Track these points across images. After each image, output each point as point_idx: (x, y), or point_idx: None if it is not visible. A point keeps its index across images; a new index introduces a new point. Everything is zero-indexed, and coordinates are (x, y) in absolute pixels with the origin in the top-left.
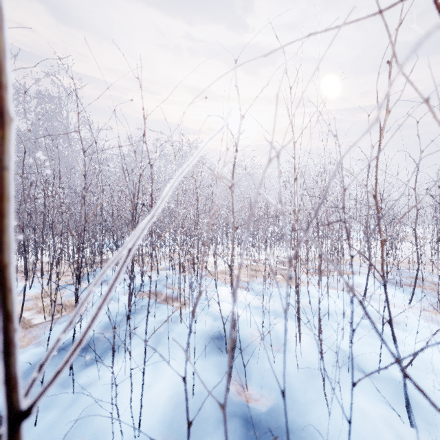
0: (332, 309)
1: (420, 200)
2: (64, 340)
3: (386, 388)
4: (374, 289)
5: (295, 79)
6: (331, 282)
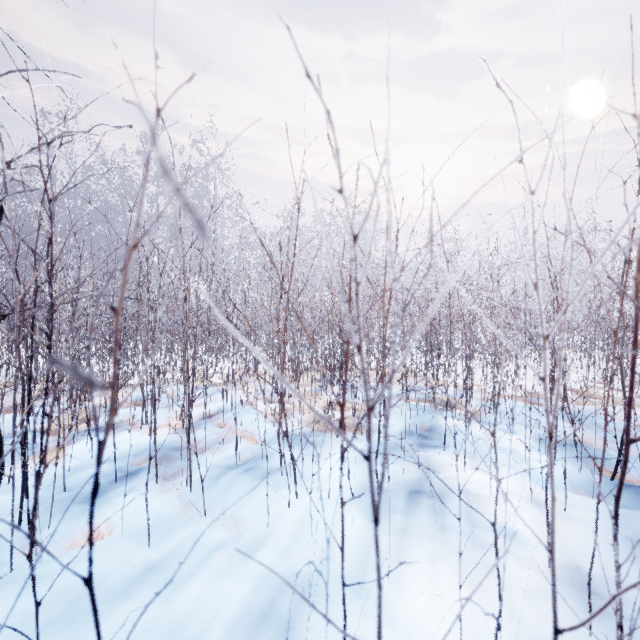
0: None
1: None
2: (396, 429)
3: None
4: None
5: None
6: None
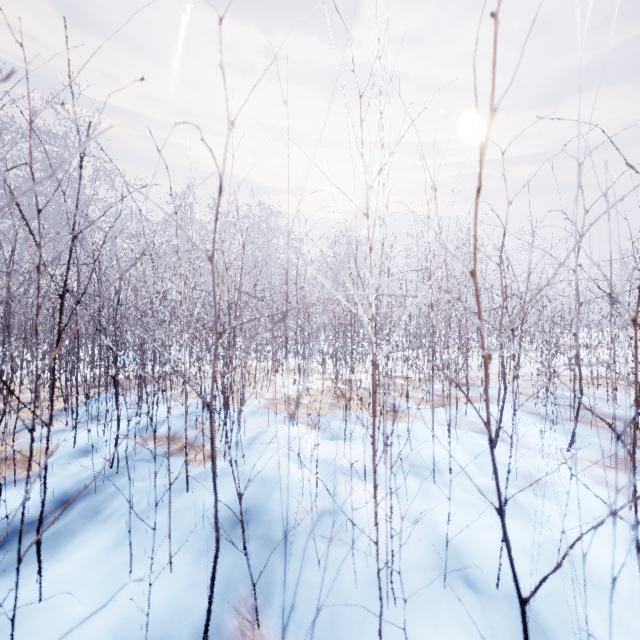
0: (444, 462)
1: (549, 280)
2: None
3: (504, 620)
4: (515, 427)
5: (368, 81)
6: (452, 416)
